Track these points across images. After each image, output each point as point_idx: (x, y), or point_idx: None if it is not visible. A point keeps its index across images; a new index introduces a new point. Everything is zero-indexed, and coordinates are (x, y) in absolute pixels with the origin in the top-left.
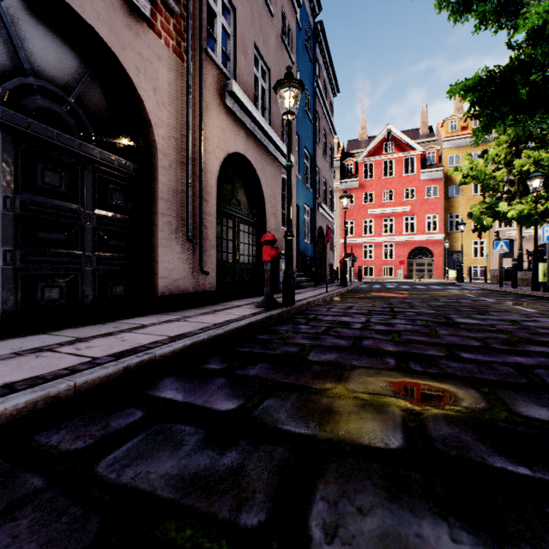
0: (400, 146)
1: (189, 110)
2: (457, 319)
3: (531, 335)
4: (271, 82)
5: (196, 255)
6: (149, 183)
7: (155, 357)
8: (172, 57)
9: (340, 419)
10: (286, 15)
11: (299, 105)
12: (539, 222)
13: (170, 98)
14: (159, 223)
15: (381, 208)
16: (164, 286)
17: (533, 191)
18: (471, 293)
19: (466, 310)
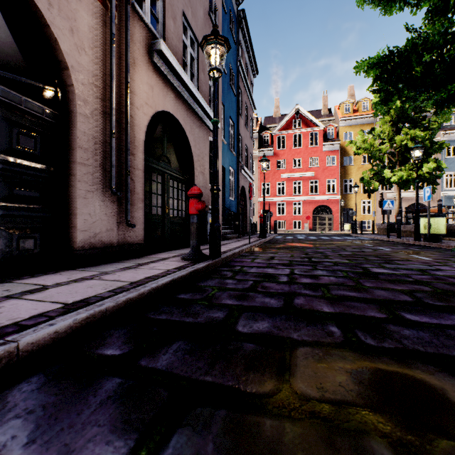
0: (306, 123)
1: (112, 59)
2: (372, 269)
3: (450, 287)
4: (199, 52)
5: (122, 207)
6: (67, 130)
7: (18, 347)
8: (94, 1)
9: None
10: None
11: (225, 79)
12: (413, 186)
13: (91, 43)
14: (77, 173)
15: (291, 173)
16: (83, 240)
17: (416, 159)
18: (368, 243)
19: (374, 260)
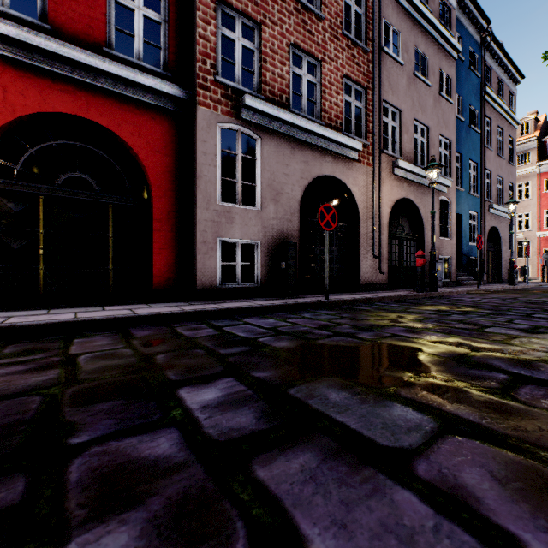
0: None
1: (374, 191)
2: None
3: None
4: (429, 135)
5: (377, 264)
6: (355, 231)
7: (373, 298)
8: (366, 168)
9: (423, 308)
10: (444, 70)
11: (462, 126)
12: None
13: (365, 188)
14: (360, 250)
15: None
16: (362, 280)
17: None
18: None
19: None
